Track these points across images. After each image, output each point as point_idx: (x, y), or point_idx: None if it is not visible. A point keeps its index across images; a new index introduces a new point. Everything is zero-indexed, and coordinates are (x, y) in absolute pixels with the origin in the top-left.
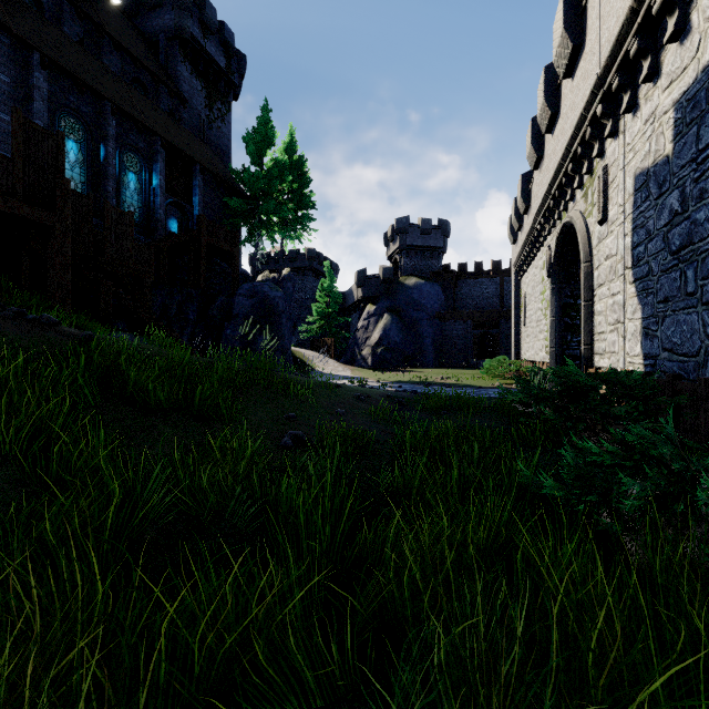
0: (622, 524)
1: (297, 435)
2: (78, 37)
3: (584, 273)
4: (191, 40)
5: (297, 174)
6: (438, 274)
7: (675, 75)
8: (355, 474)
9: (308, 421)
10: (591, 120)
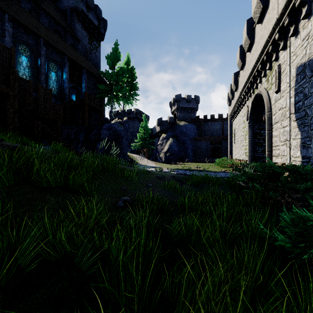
0: None
1: (126, 200)
2: (28, 9)
3: (267, 117)
4: (81, 12)
5: (130, 74)
6: (194, 120)
7: None
8: (157, 224)
9: (133, 191)
10: (272, 42)
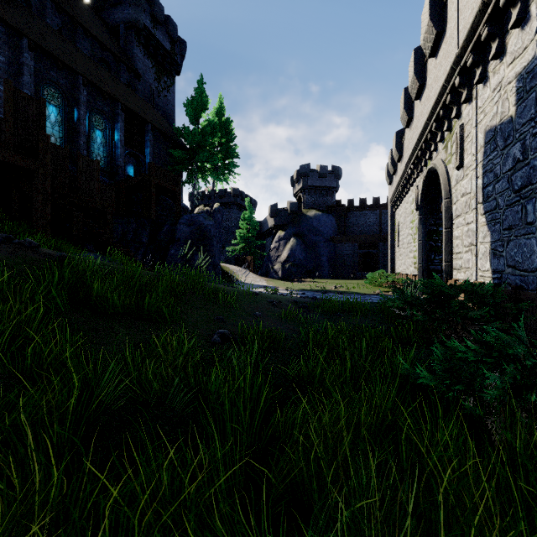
0: (484, 409)
1: (224, 334)
2: (57, 26)
3: (445, 206)
4: (144, 29)
5: (225, 131)
6: (332, 207)
7: (517, 54)
8: (269, 365)
9: (233, 322)
10: (450, 89)
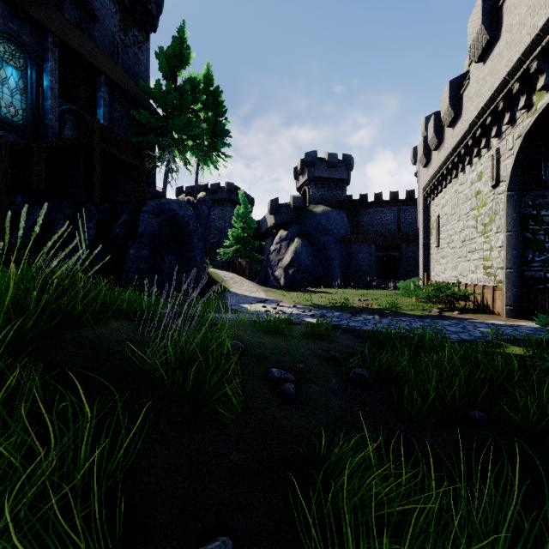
0: None
1: None
2: None
3: None
4: None
5: (212, 101)
6: (342, 203)
7: None
8: None
9: None
10: None
